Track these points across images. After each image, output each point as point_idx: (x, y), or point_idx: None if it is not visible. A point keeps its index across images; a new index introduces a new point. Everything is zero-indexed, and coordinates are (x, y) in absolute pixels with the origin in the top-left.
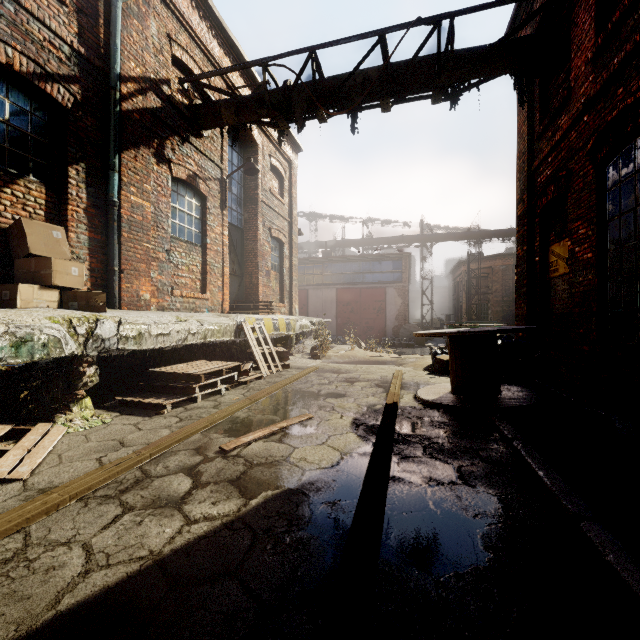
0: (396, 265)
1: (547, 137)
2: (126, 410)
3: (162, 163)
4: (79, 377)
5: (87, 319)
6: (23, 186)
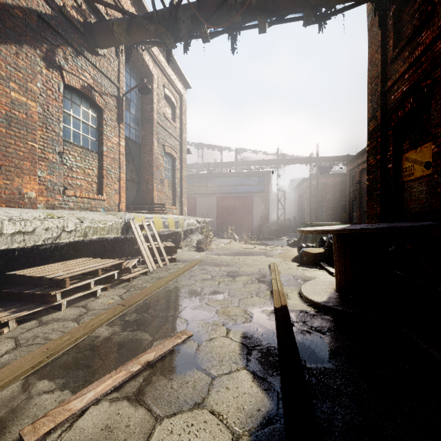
0: (260, 180)
1: (403, 57)
2: None
3: (52, 68)
4: None
5: None
6: None
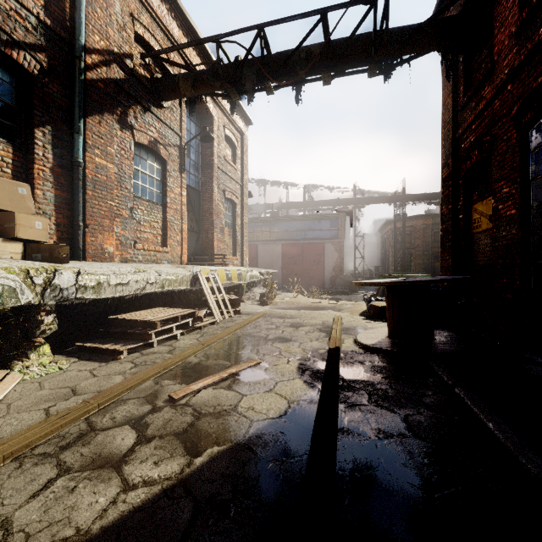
0: (333, 224)
1: (471, 107)
2: (85, 355)
3: (125, 129)
4: (37, 325)
5: (45, 270)
6: None
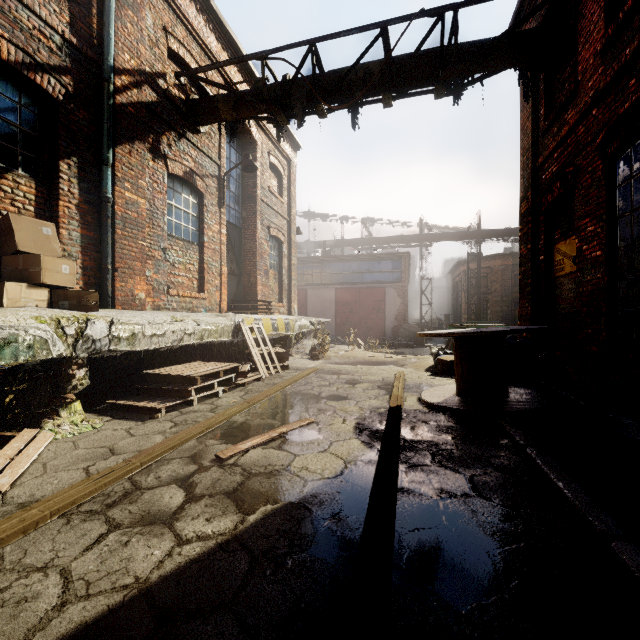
0: (395, 265)
1: (552, 133)
2: (118, 414)
3: (158, 159)
4: (68, 380)
5: (77, 319)
6: (11, 180)
